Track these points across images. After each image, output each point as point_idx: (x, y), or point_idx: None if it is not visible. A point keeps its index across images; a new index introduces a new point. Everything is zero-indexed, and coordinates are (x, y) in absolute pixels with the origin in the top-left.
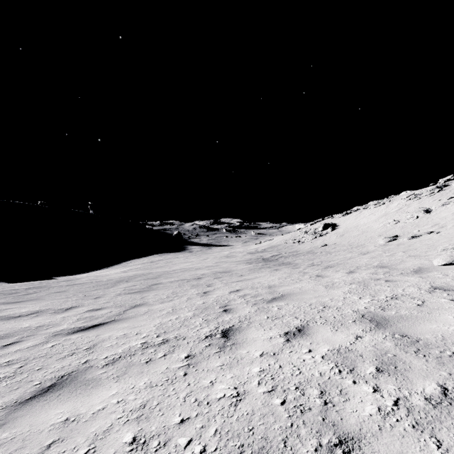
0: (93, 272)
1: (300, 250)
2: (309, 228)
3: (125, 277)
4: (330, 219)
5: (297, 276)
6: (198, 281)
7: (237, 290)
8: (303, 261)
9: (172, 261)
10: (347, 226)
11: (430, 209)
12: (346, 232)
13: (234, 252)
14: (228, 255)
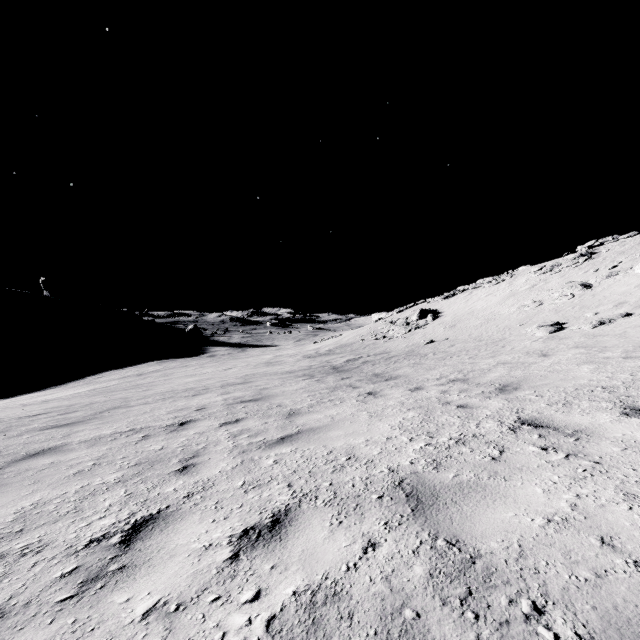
0: (24, 397)
1: (391, 351)
2: (396, 318)
3: (11, 418)
4: (425, 304)
5: (457, 421)
6: (173, 436)
7: (273, 520)
8: (417, 371)
9: (172, 373)
10: (457, 313)
11: (589, 283)
12: (458, 321)
13: (281, 355)
14: (271, 360)
